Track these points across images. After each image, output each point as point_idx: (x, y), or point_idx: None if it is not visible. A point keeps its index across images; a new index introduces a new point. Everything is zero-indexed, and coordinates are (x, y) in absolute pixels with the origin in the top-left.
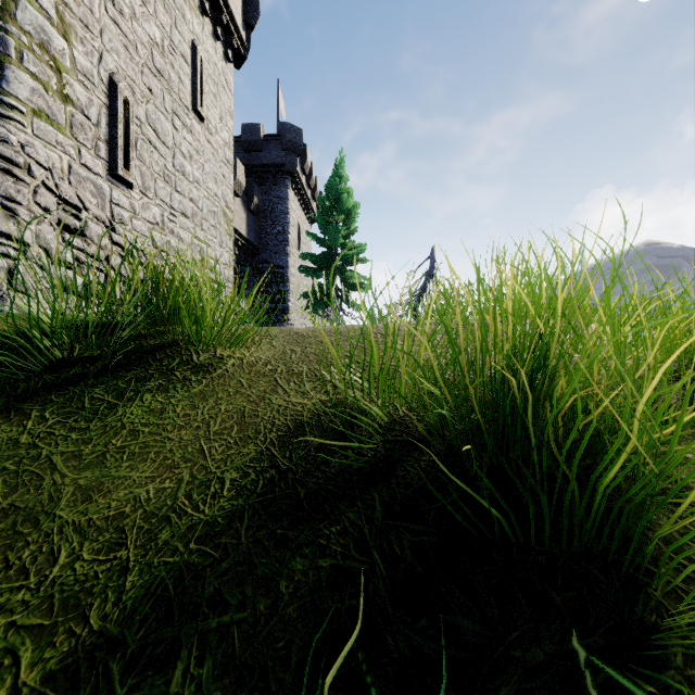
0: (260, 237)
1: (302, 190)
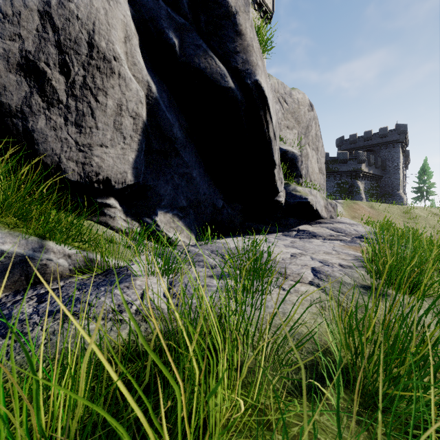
0: None
1: (406, 164)
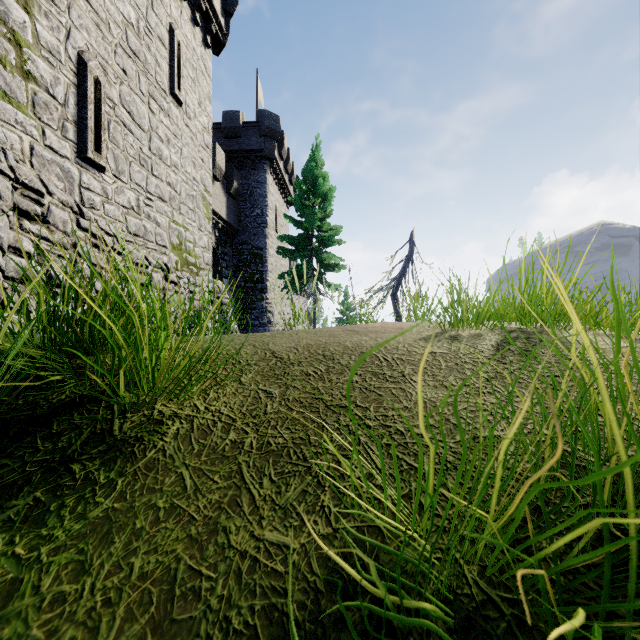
0: (239, 219)
1: (280, 175)
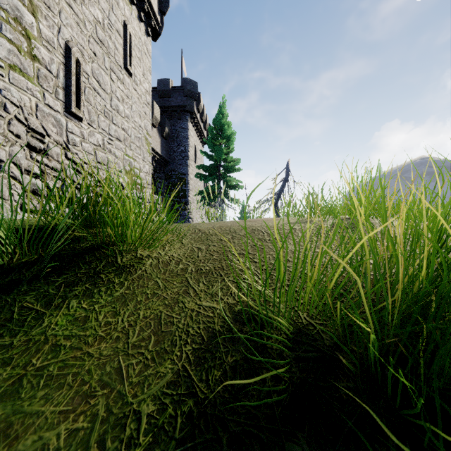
0: (169, 154)
1: (197, 123)
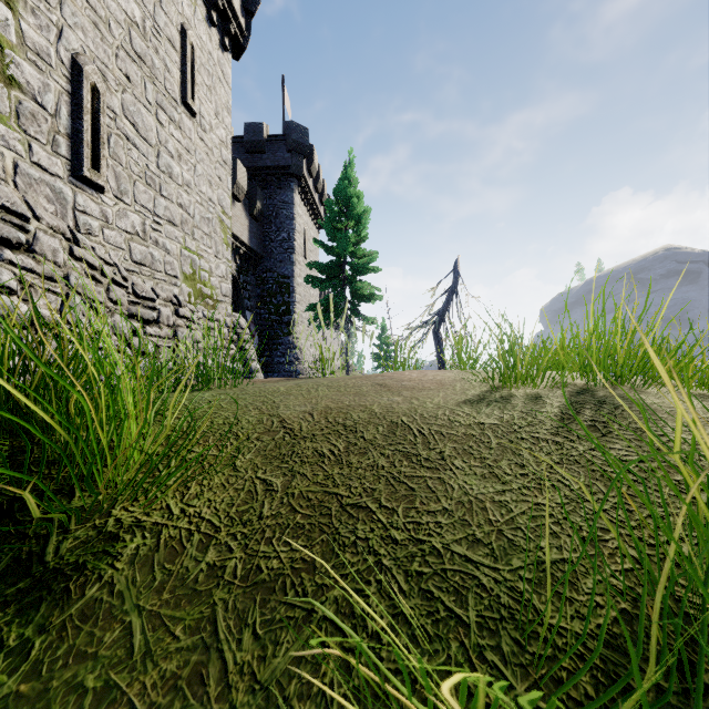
0: (263, 244)
1: (309, 194)
